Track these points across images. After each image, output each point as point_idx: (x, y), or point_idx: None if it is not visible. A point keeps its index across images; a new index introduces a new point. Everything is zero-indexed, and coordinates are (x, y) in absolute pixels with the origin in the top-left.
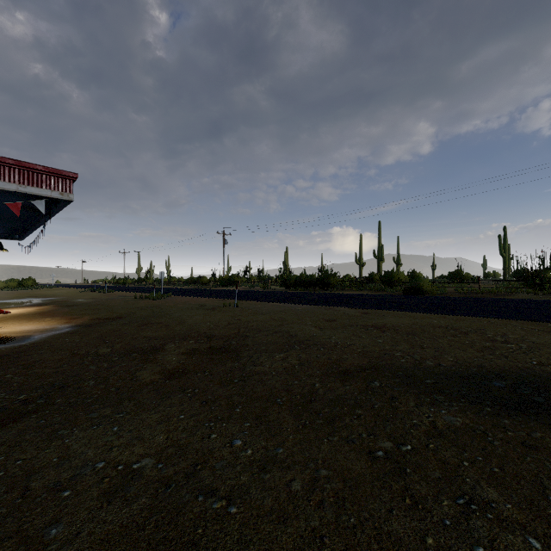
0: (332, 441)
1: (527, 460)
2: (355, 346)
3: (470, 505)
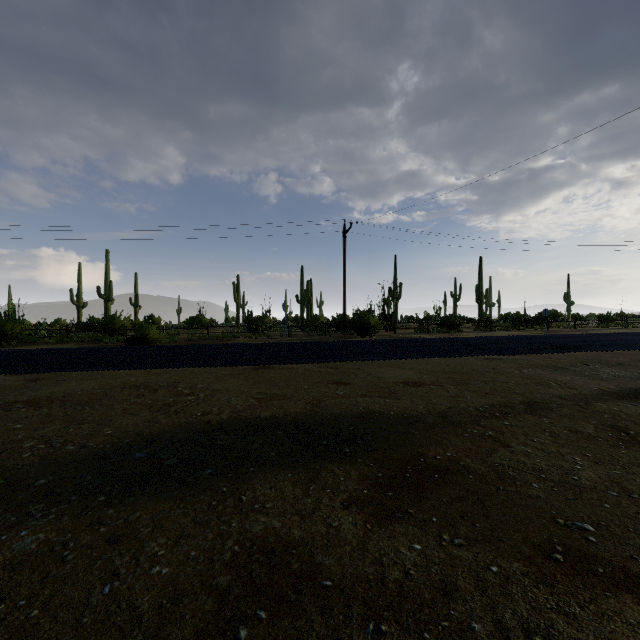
0: None
1: (95, 566)
2: None
3: None
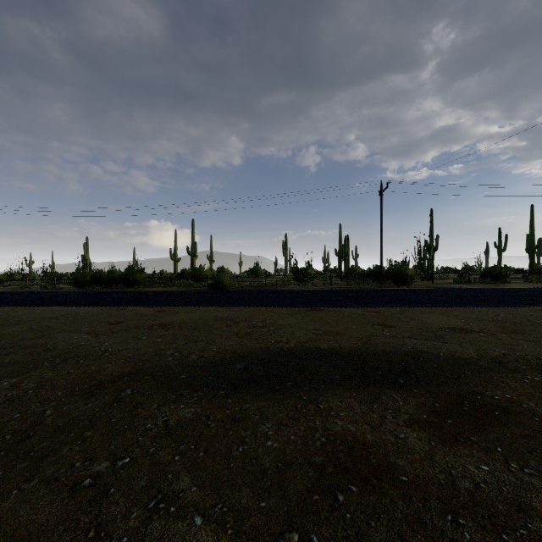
0: (25, 489)
1: (229, 434)
2: (128, 351)
3: (159, 506)
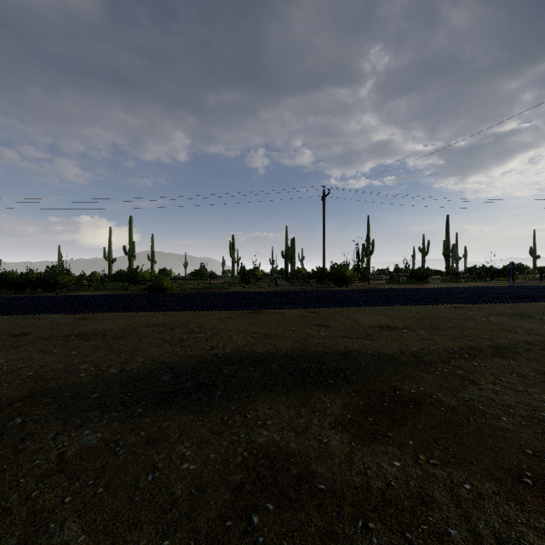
0: None
1: (140, 460)
2: (29, 368)
3: None
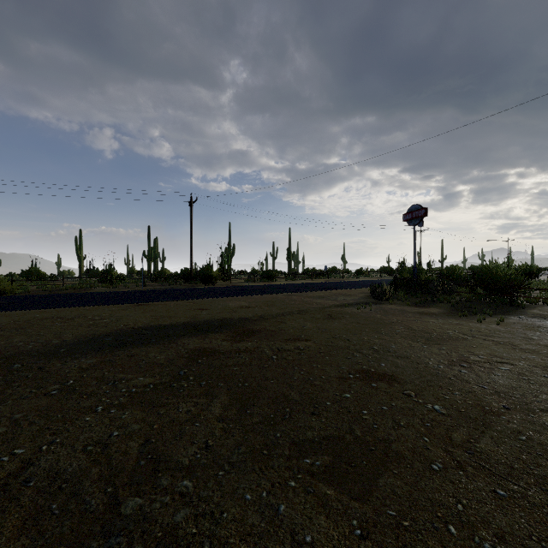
0: (8, 404)
1: (132, 361)
2: None
3: (115, 383)
